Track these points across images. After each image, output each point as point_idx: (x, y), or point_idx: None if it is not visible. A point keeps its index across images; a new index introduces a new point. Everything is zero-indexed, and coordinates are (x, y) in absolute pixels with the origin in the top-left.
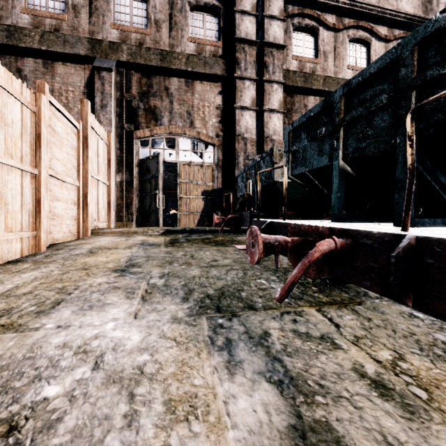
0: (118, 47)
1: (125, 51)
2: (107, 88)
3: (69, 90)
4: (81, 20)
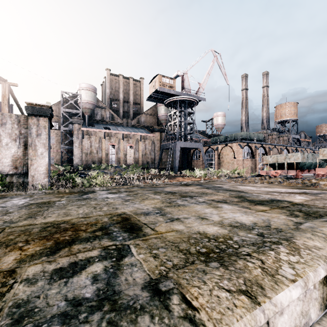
0: None
1: None
2: None
3: None
4: None
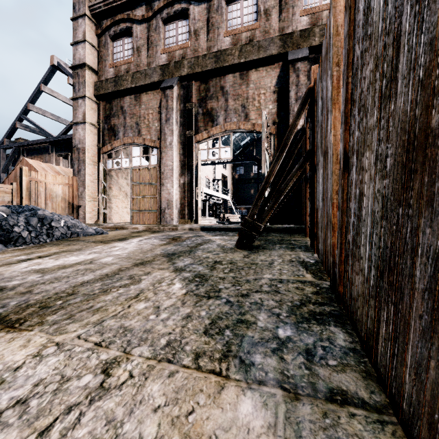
0: (310, 32)
1: (317, 35)
2: (302, 78)
3: (260, 94)
4: (272, 21)
